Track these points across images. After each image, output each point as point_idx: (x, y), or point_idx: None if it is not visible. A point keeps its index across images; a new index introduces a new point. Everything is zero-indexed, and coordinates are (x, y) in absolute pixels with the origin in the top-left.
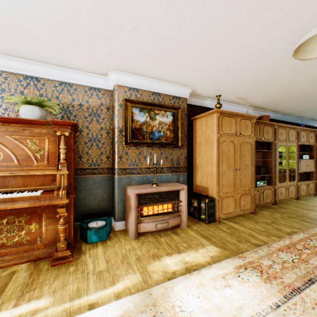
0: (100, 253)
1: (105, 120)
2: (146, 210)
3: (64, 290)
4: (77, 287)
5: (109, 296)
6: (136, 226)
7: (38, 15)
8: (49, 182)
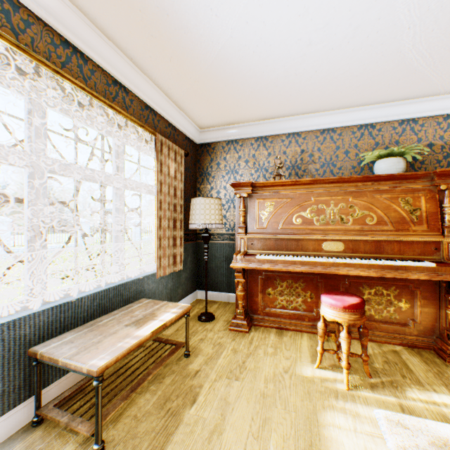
0: None
1: None
2: None
3: None
4: None
5: None
6: None
7: (446, 39)
8: (429, 251)
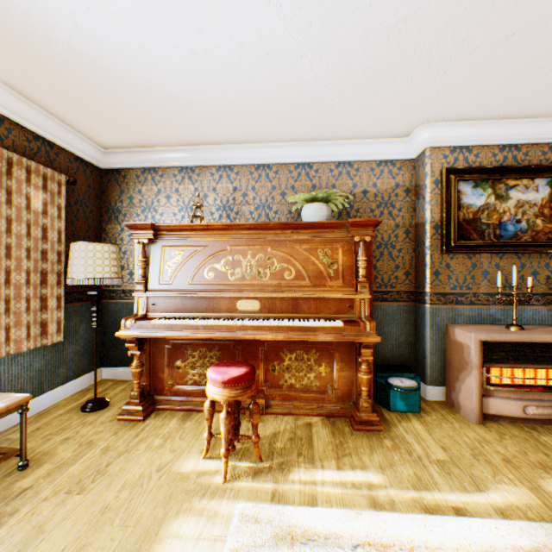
0: (422, 432)
1: (401, 211)
2: (495, 374)
3: (394, 470)
4: (413, 472)
5: (483, 507)
6: (480, 401)
7: (346, 76)
8: (345, 308)
